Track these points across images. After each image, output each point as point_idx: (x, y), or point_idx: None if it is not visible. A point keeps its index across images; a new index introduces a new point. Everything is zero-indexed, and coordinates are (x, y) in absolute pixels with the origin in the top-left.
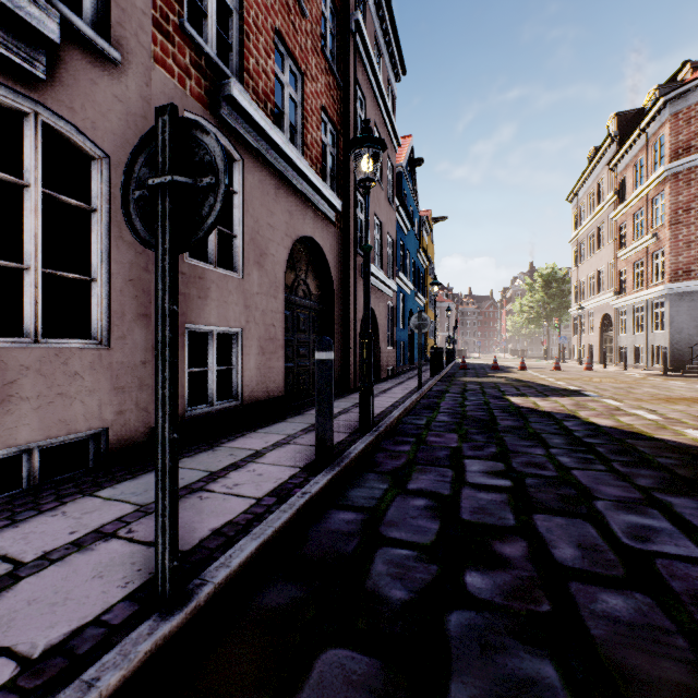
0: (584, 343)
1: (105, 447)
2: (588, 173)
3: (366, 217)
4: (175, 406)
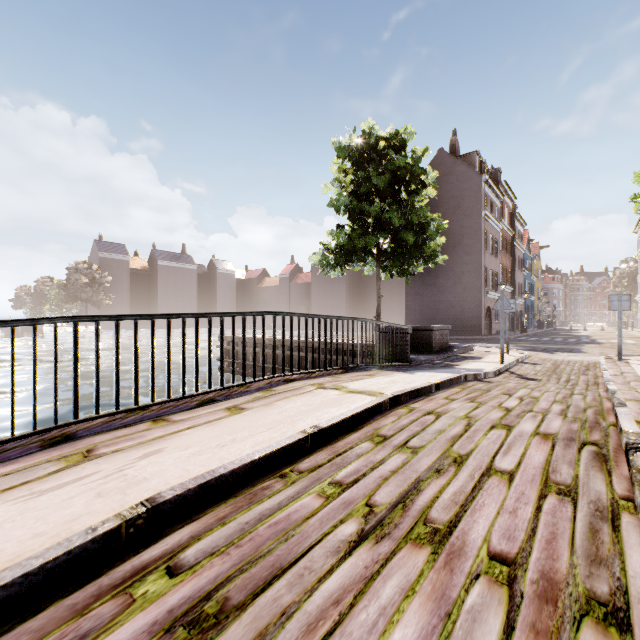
0: (639, 317)
1: (497, 331)
2: (638, 226)
3: (525, 303)
4: (521, 324)
